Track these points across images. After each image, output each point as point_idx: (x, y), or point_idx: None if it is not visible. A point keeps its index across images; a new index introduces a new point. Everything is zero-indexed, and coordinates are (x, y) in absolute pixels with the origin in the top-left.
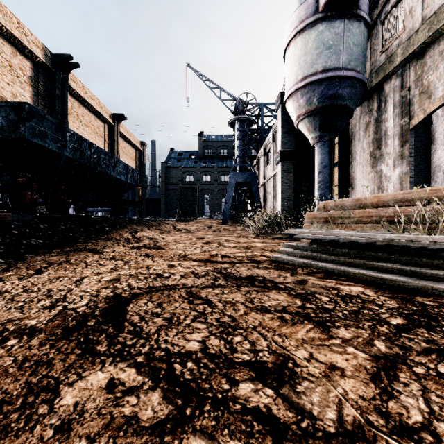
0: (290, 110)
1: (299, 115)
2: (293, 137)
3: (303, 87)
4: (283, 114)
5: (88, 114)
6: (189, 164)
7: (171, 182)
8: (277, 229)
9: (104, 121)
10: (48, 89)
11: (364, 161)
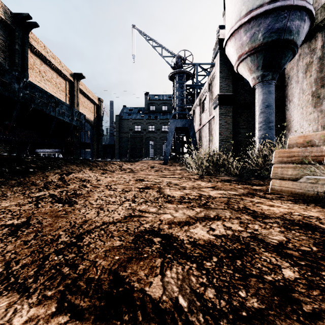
0: (230, 52)
1: (241, 55)
2: (230, 81)
3: (247, 23)
4: (221, 60)
5: (50, 71)
6: (138, 117)
7: (123, 131)
8: (221, 170)
9: (65, 79)
10: (8, 44)
11: (304, 102)
